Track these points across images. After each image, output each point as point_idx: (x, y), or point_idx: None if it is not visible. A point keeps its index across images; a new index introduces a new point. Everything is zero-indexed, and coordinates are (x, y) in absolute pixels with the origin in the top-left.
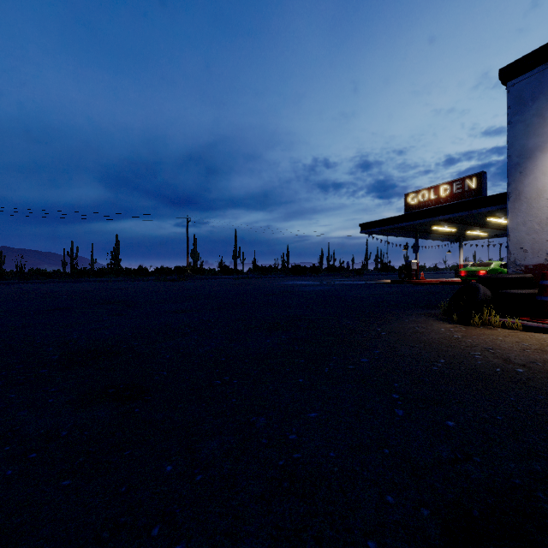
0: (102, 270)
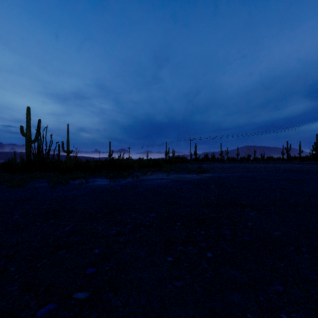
0: (304, 157)
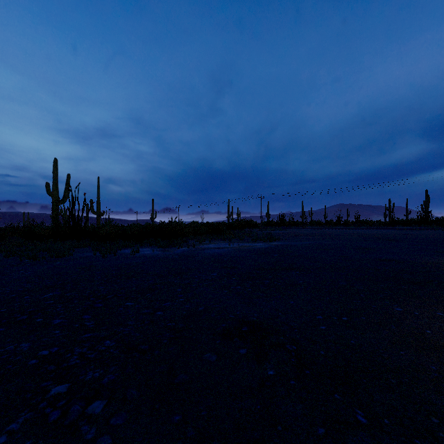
0: (406, 220)
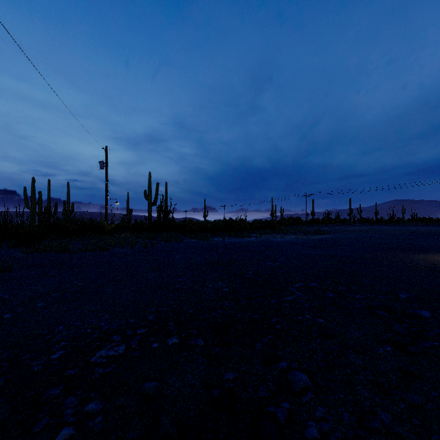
0: None
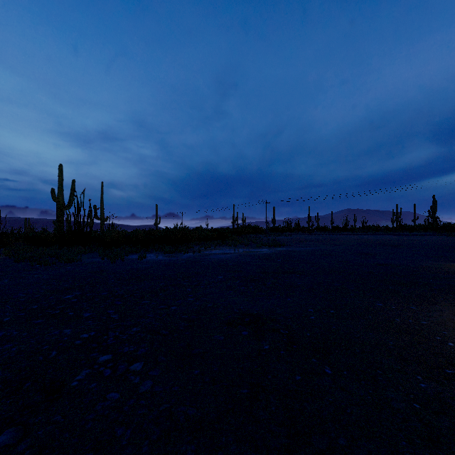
0: (413, 226)
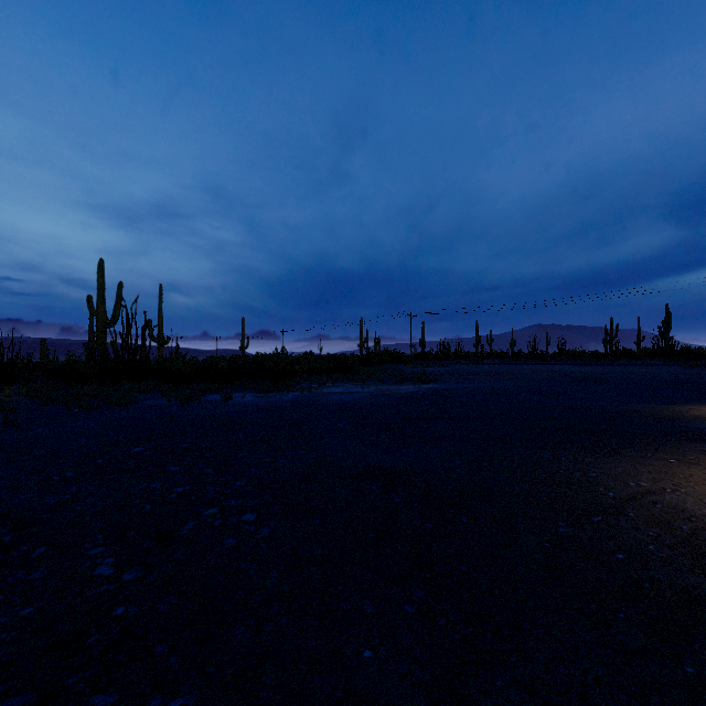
0: (633, 352)
